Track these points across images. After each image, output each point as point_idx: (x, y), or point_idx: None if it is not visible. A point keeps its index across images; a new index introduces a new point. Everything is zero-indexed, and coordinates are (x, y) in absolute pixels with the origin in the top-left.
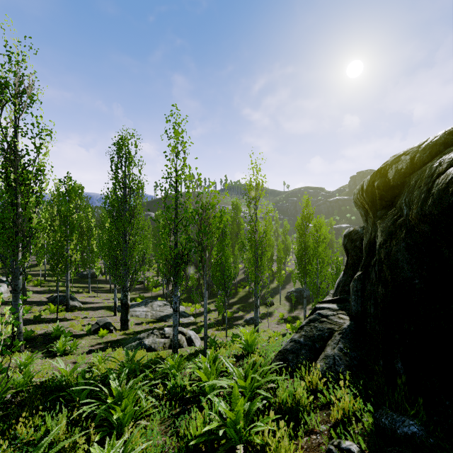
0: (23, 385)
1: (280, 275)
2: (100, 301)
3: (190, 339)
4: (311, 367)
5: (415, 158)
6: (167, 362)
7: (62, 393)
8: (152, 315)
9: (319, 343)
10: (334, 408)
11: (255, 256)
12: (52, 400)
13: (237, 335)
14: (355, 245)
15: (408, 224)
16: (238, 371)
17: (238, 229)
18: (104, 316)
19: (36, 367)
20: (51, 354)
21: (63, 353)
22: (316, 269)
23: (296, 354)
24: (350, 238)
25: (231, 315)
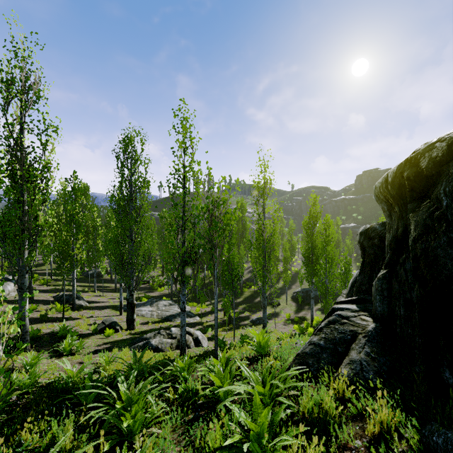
0: (29, 386)
1: (286, 275)
2: (105, 301)
3: (197, 339)
4: (335, 373)
5: (452, 144)
6: (176, 364)
7: (69, 396)
8: (158, 314)
9: (342, 347)
10: (370, 421)
11: (263, 255)
12: (58, 402)
13: (246, 336)
14: (373, 243)
15: (451, 216)
16: (255, 376)
17: (244, 229)
18: (110, 315)
19: (42, 367)
20: (57, 354)
21: (69, 353)
22: (325, 269)
23: (316, 358)
24: (367, 236)
25: (237, 315)
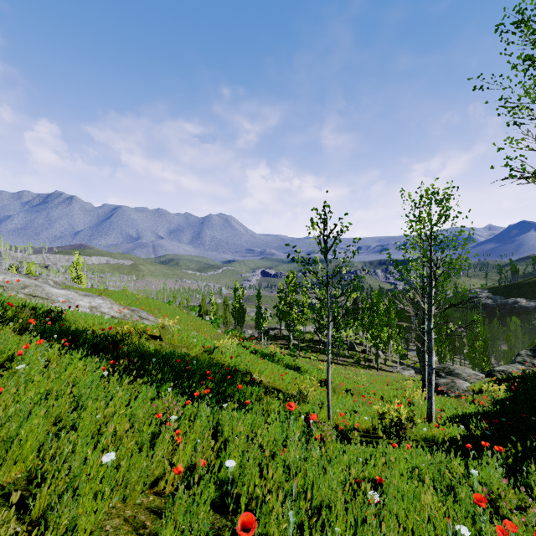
0: None
1: None
2: None
3: None
4: None
5: None
6: None
7: None
8: None
9: None
10: None
11: None
12: None
13: None
14: None
15: None
16: None
17: None
18: None
19: None
20: None
21: None
22: None
23: None
24: None
25: None
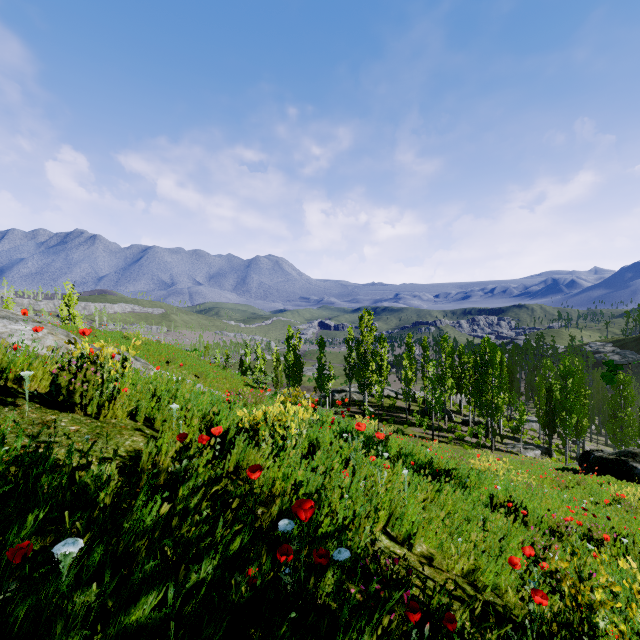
0: None
1: None
2: None
3: None
4: None
5: None
6: None
7: None
8: None
9: None
10: None
11: None
12: None
13: None
14: None
15: None
16: None
17: None
18: None
19: None
20: None
21: None
22: None
23: None
24: None
25: None
